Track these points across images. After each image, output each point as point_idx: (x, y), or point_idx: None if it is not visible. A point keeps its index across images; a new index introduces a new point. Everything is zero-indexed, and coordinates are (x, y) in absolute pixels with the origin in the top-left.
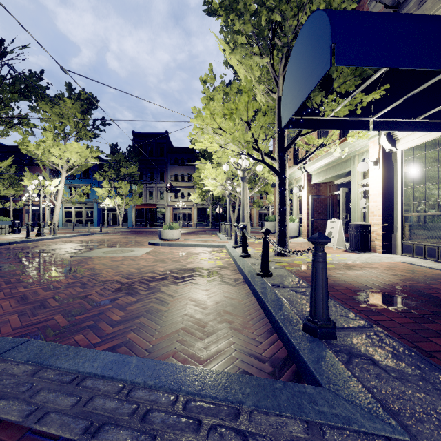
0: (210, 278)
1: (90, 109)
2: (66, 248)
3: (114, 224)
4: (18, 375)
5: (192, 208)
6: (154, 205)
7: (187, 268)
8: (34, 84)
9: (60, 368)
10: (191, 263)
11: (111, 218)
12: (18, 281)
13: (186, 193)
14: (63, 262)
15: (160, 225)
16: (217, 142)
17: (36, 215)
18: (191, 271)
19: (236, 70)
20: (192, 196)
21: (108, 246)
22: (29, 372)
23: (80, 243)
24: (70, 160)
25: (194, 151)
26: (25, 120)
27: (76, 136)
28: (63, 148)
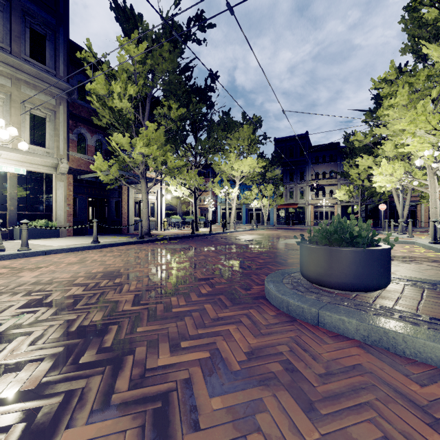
0: (437, 263)
1: (256, 129)
2: (260, 238)
3: (258, 223)
4: (397, 280)
5: (335, 206)
6: (295, 204)
7: (397, 255)
8: (230, 121)
9: (418, 281)
10: (396, 253)
11: (256, 217)
12: (279, 252)
13: (328, 191)
14: (281, 245)
15: (300, 224)
16: (428, 142)
17: (203, 215)
18: (406, 257)
19: (419, 55)
20: (337, 193)
21: (288, 238)
22: (401, 280)
23: (261, 235)
24: (243, 172)
25: (338, 147)
26: (222, 148)
27: (247, 152)
28: (240, 163)
